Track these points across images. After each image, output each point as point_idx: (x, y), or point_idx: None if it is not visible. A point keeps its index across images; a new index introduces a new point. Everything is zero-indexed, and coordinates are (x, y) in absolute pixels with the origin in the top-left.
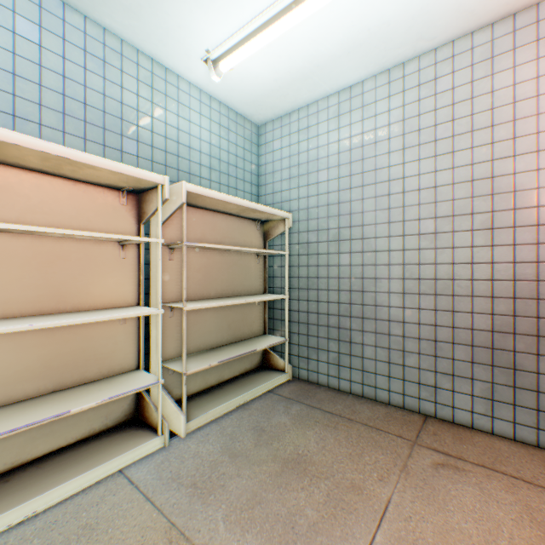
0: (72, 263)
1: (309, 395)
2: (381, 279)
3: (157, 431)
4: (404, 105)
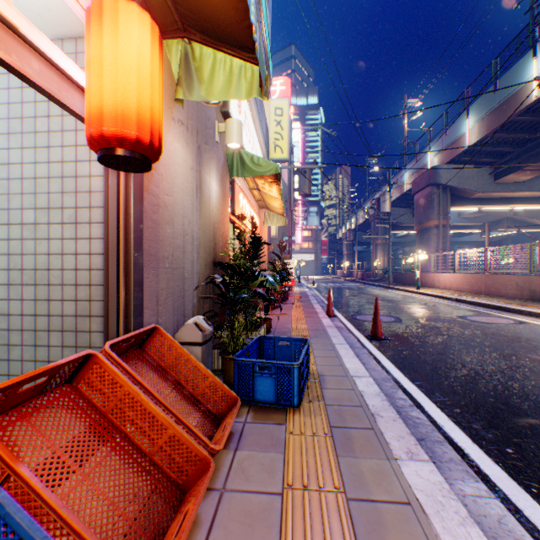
0: None
1: None
2: None
3: None
4: (11, 88)
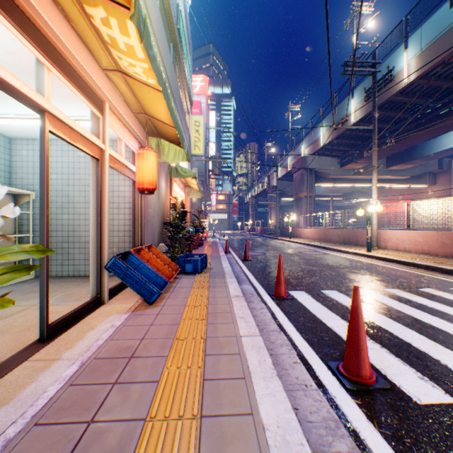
0: None
1: None
2: (83, 225)
3: None
4: None
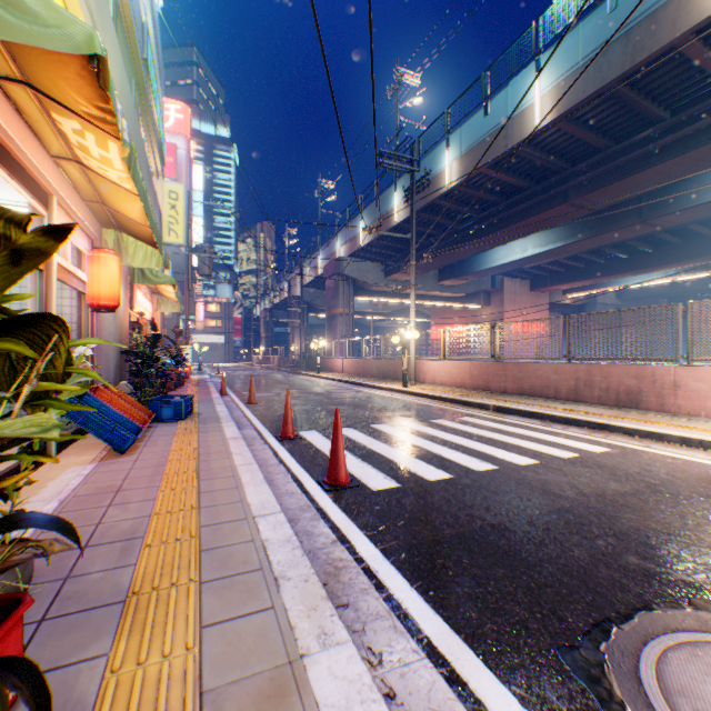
0: None
1: None
2: None
3: None
4: None
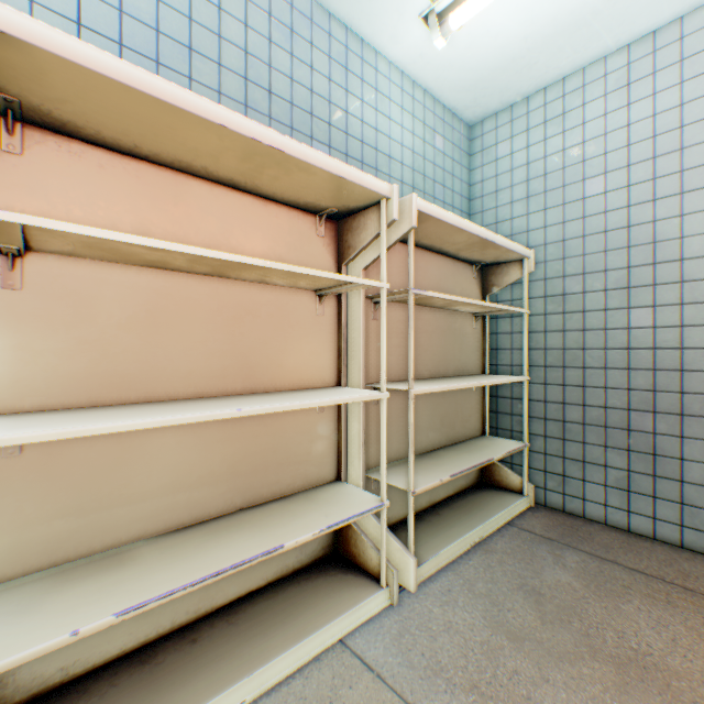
0: (262, 321)
1: (581, 536)
2: None
3: (376, 579)
4: None
